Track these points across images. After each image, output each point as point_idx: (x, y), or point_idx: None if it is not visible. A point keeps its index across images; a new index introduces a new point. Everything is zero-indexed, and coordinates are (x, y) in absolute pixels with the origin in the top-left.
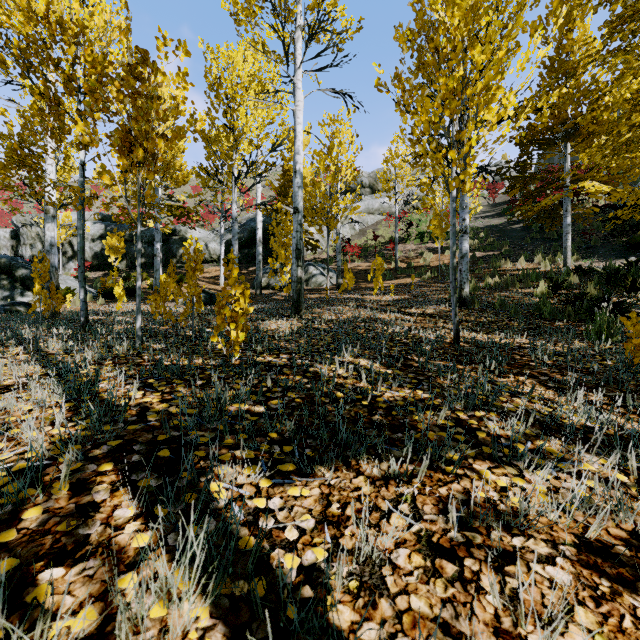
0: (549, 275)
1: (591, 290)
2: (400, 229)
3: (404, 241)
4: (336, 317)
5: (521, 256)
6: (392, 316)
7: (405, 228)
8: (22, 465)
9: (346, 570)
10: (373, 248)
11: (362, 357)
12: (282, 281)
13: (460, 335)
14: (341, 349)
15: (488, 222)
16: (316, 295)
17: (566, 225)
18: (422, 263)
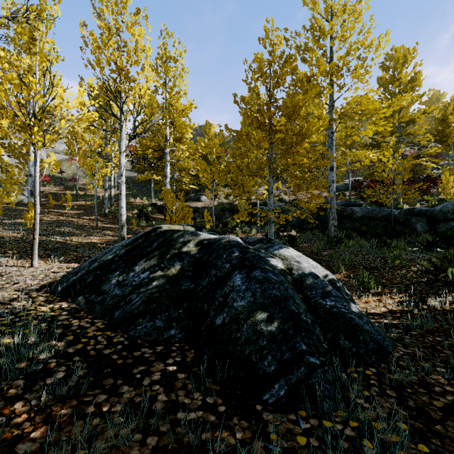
0: (144, 206)
1: (149, 213)
2: (80, 169)
3: (82, 177)
4: (51, 219)
5: (139, 196)
6: (76, 219)
7: (83, 170)
8: (21, 235)
9: (74, 240)
10: (60, 178)
11: (69, 228)
12: (9, 200)
13: (101, 225)
14: (63, 226)
15: (132, 174)
16: (25, 208)
17: (152, 187)
18: (93, 193)
